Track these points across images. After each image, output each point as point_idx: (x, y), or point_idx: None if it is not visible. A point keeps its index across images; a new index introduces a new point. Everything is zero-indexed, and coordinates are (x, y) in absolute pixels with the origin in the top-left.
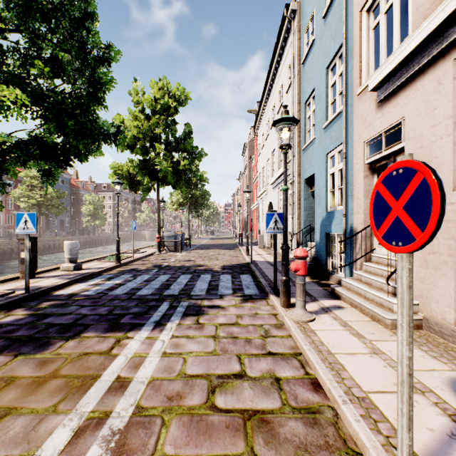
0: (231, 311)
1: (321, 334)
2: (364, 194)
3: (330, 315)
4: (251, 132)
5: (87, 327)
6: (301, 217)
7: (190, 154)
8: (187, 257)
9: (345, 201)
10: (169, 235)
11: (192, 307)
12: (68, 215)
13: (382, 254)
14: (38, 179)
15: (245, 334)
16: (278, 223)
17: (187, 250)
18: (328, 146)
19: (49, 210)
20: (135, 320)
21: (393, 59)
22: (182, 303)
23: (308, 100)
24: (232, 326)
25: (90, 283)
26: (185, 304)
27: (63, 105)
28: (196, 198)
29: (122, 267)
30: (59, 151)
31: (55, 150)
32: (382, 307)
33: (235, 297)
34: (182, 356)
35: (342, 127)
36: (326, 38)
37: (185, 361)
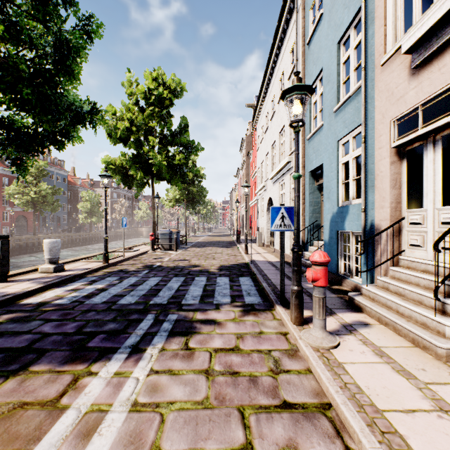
0: (229, 328)
1: (354, 371)
2: (390, 184)
3: (356, 338)
4: (248, 127)
5: (42, 354)
6: (306, 213)
7: (186, 149)
8: (182, 256)
9: (365, 193)
10: (164, 232)
11: (182, 322)
12: (65, 212)
13: (416, 257)
14: (33, 176)
15: (248, 367)
16: (286, 219)
17: (182, 248)
18: (340, 131)
19: (44, 207)
20: (107, 342)
21: (442, 4)
22: (169, 317)
23: (314, 83)
24: (231, 353)
25: (68, 288)
26: (173, 318)
27: (22, 73)
28: (193, 194)
29: (110, 268)
30: (31, 136)
31: (26, 135)
32: (426, 328)
33: (234, 307)
34: (158, 411)
35: (359, 107)
36: (338, 8)
37: (162, 421)
